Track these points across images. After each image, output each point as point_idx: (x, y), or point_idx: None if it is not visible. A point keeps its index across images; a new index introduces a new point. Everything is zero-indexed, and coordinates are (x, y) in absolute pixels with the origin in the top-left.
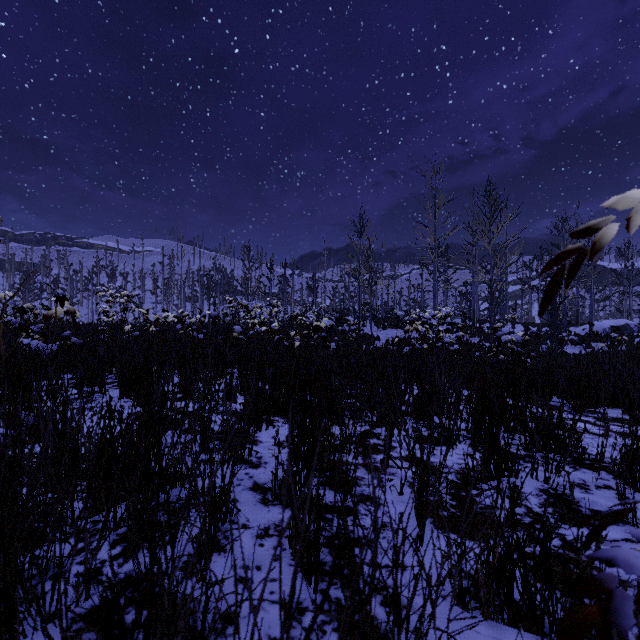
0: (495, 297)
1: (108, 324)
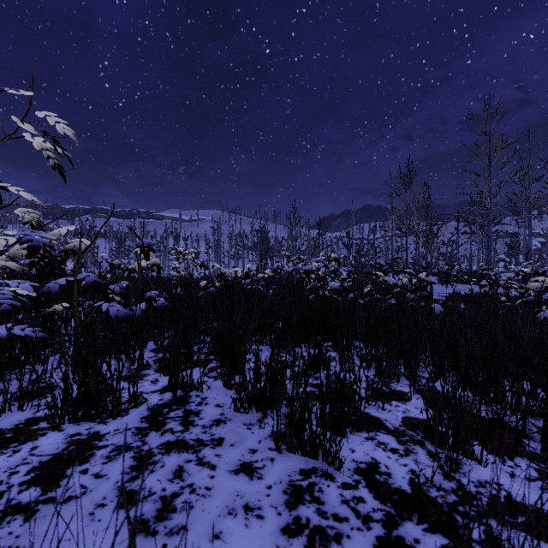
0: None
1: (178, 278)
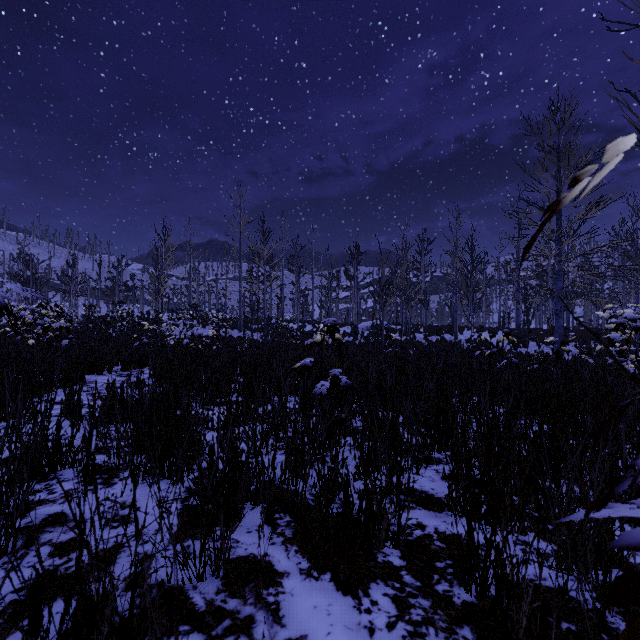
0: (268, 303)
1: None
